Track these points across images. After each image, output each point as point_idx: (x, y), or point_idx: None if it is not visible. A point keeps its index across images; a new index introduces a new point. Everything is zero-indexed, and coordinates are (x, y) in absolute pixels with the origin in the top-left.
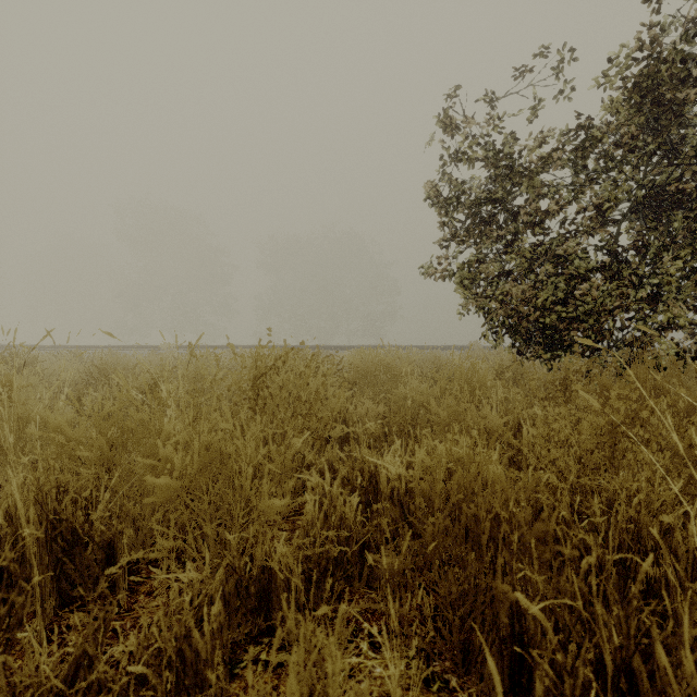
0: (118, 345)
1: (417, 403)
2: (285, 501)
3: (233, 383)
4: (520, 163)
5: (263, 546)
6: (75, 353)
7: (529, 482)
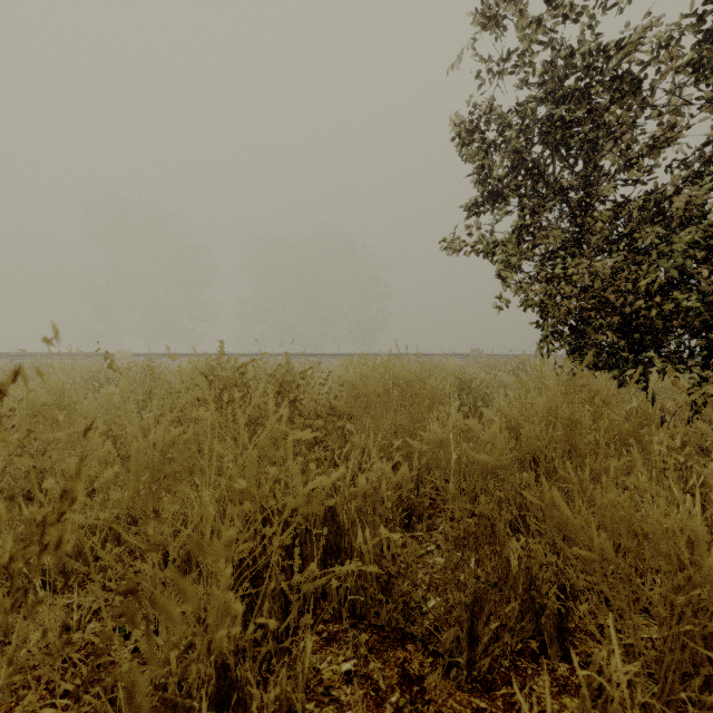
0: (66, 353)
1: (481, 471)
2: None
3: None
4: None
5: None
6: None
7: None
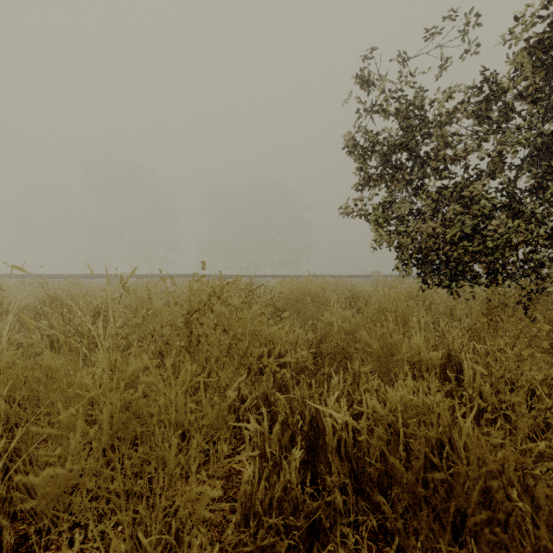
0: (83, 274)
1: (345, 331)
2: (218, 493)
3: (163, 321)
4: (426, 117)
5: (188, 548)
6: (41, 281)
7: (518, 451)
